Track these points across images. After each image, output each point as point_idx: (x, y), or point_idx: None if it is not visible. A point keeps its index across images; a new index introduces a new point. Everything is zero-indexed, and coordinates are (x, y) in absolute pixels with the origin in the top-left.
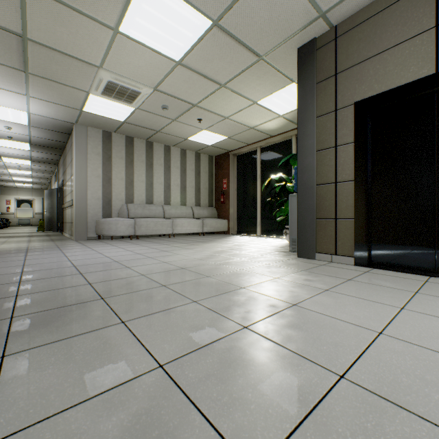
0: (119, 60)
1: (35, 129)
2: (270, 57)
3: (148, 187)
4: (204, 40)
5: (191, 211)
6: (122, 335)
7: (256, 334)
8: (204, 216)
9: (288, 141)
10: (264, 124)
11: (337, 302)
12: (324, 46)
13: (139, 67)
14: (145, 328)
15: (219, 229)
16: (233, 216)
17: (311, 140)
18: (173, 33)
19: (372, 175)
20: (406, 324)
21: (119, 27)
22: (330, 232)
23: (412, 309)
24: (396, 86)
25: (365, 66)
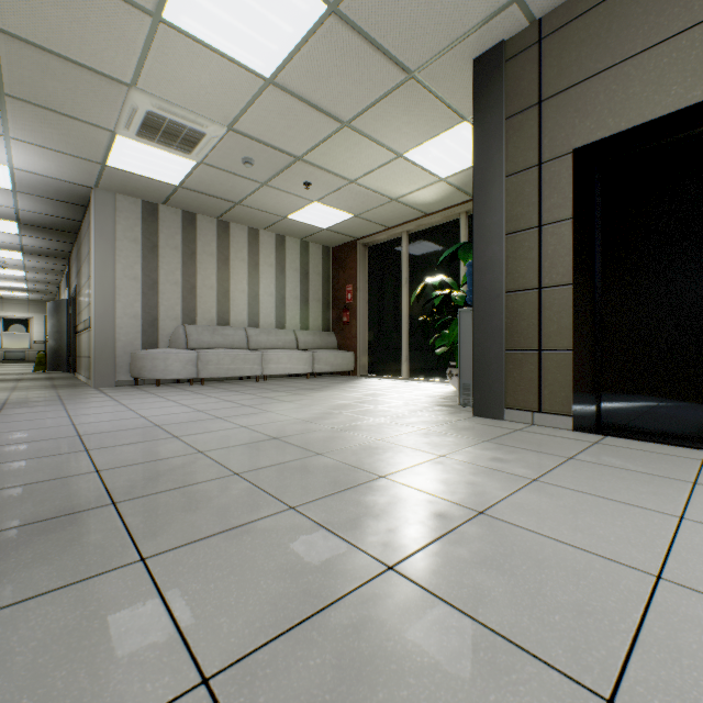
0: (165, 74)
1: (25, 198)
2: (427, 75)
3: (221, 298)
4: (314, 39)
5: (293, 338)
6: (134, 594)
7: (414, 585)
8: (315, 346)
9: (454, 223)
10: (414, 193)
11: (559, 505)
12: (519, 54)
13: (201, 87)
14: (185, 573)
15: (339, 367)
16: (363, 346)
17: (497, 216)
18: (259, 26)
19: (602, 276)
20: (701, 555)
21: (163, 11)
22: (531, 374)
23: (700, 518)
24: (646, 121)
25: (592, 88)
